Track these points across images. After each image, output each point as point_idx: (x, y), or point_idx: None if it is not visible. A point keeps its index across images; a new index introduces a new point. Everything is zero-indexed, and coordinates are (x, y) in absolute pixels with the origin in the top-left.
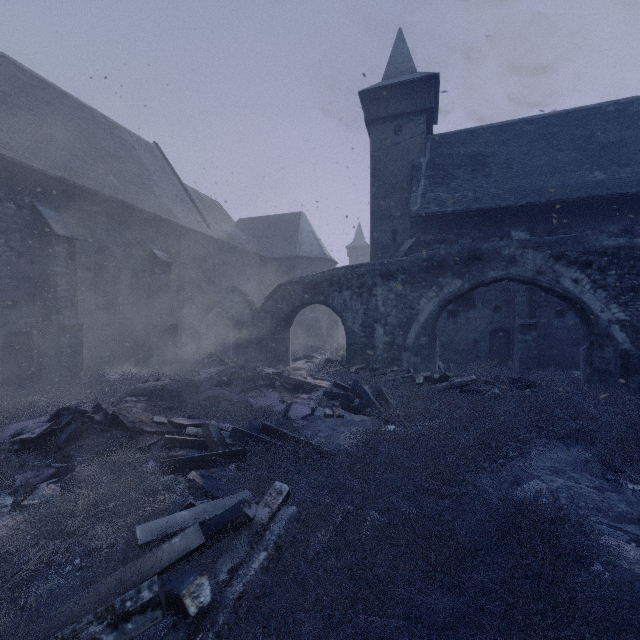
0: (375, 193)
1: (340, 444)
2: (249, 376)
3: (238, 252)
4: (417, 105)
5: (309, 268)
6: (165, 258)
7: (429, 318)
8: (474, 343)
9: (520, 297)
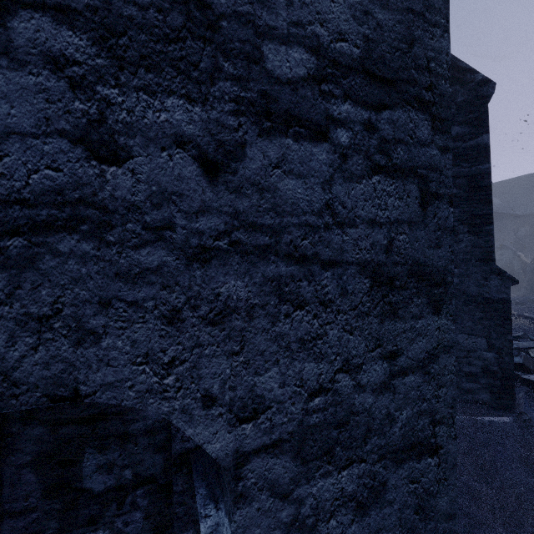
0: None
1: None
2: None
3: (495, 216)
4: None
5: None
6: None
7: None
8: None
9: None
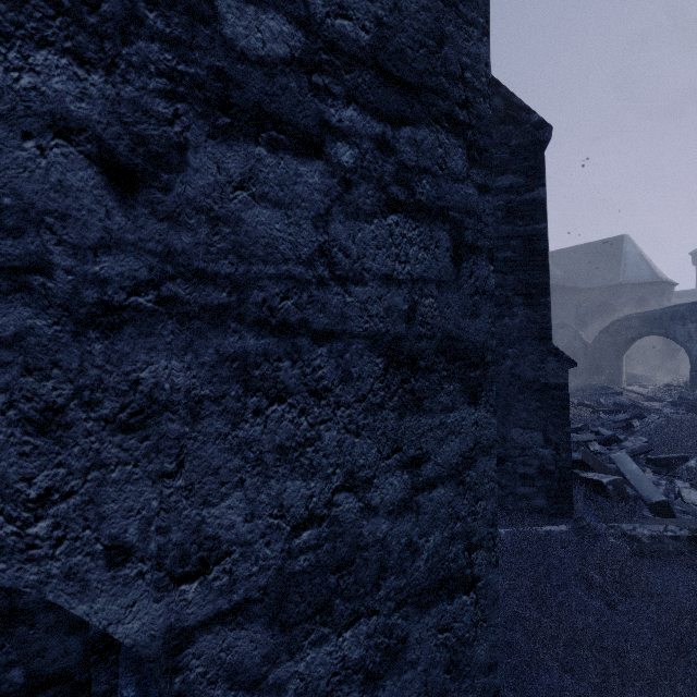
0: None
1: None
2: (600, 387)
3: (556, 289)
4: None
5: (636, 295)
6: None
7: None
8: None
9: None
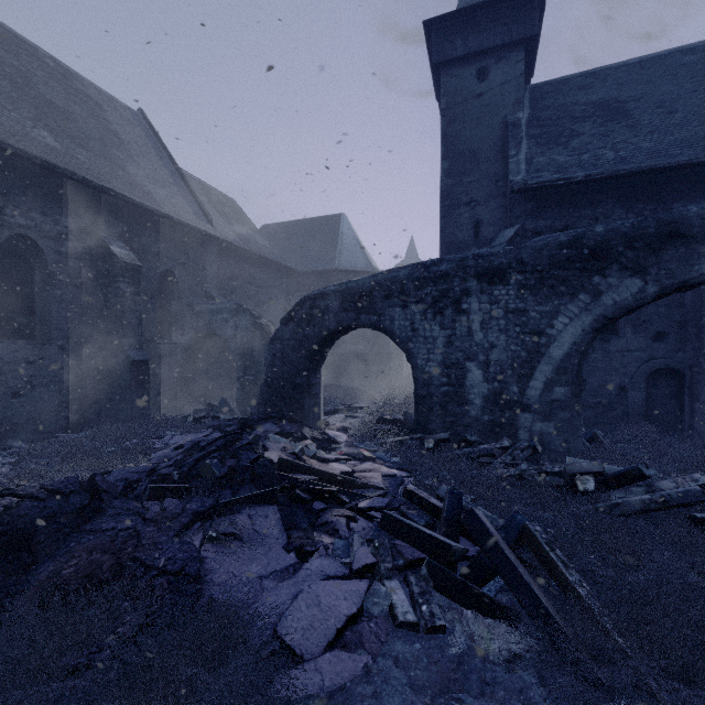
0: (448, 169)
1: None
2: (225, 474)
3: (255, 261)
4: (512, 34)
5: None
6: (129, 259)
7: (572, 352)
8: (619, 392)
9: None
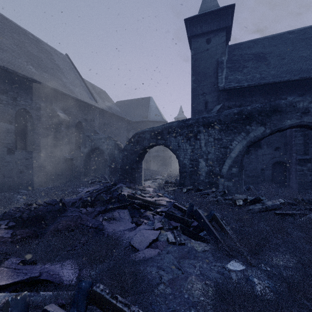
0: (194, 80)
1: (189, 303)
2: (108, 199)
3: (114, 117)
4: (220, 25)
5: None
6: (65, 117)
7: (239, 155)
8: (261, 171)
9: (297, 140)
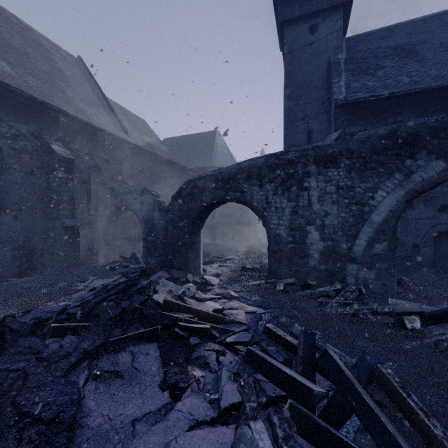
0: (289, 95)
1: None
2: (117, 314)
3: (158, 160)
4: (334, 0)
5: None
6: (65, 154)
7: (389, 217)
8: (413, 248)
9: None
